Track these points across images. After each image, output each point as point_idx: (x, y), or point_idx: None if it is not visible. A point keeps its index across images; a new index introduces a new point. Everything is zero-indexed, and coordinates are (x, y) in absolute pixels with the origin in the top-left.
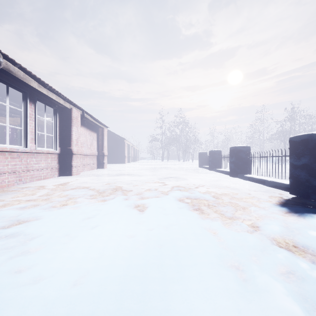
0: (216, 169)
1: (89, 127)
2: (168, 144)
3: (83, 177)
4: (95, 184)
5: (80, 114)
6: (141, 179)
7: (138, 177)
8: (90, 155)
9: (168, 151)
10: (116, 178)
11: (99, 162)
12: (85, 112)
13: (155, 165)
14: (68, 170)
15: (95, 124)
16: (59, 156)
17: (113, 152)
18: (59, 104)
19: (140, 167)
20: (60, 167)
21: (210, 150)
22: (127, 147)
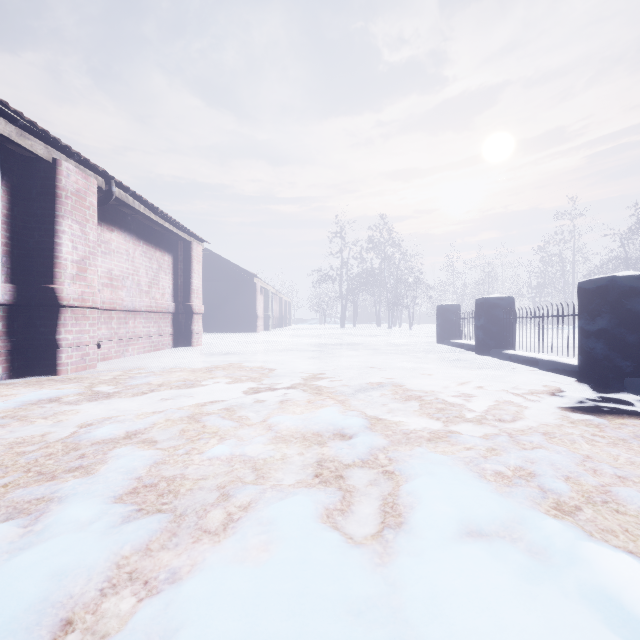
0: (504, 352)
1: (146, 235)
2: (354, 289)
3: (83, 382)
4: (46, 437)
5: (95, 187)
6: (270, 398)
7: (265, 381)
8: (149, 312)
9: (354, 305)
10: (186, 389)
11: (181, 331)
12: (117, 183)
13: (326, 337)
14: (46, 356)
15: (165, 230)
16: (10, 312)
17: (230, 306)
18: (9, 144)
19: (289, 341)
20: (18, 347)
21: (480, 298)
22: (262, 296)
